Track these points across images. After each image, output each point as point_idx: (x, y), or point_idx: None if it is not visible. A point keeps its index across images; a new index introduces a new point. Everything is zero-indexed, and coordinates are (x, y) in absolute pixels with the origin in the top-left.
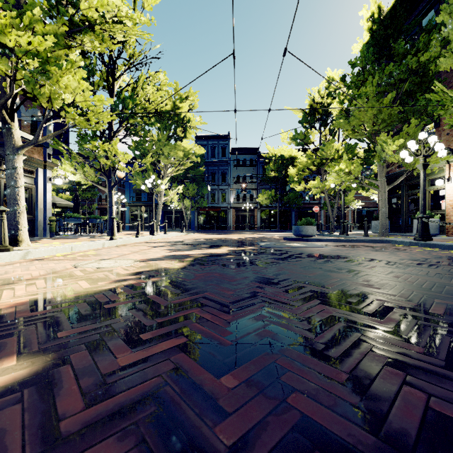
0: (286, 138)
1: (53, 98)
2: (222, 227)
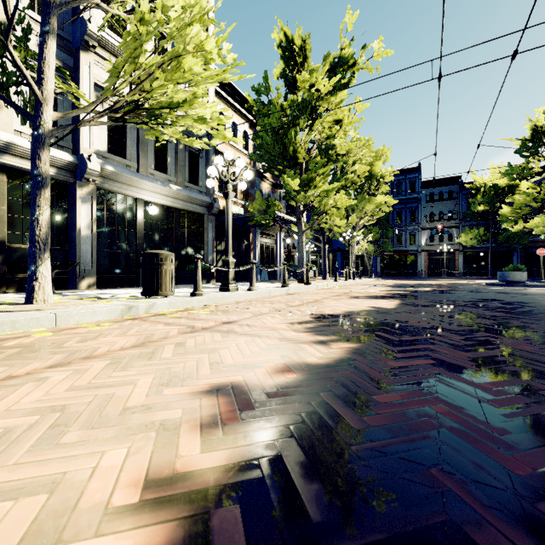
0: (496, 172)
1: (326, 205)
2: (410, 273)
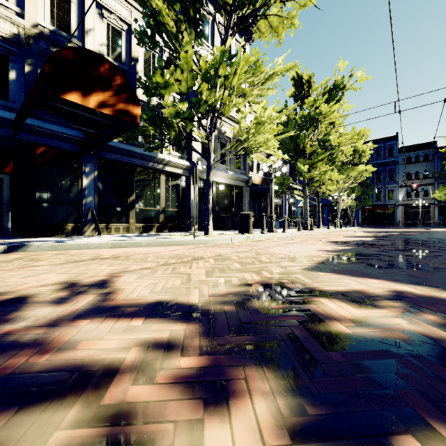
0: None
1: (323, 179)
2: (389, 223)
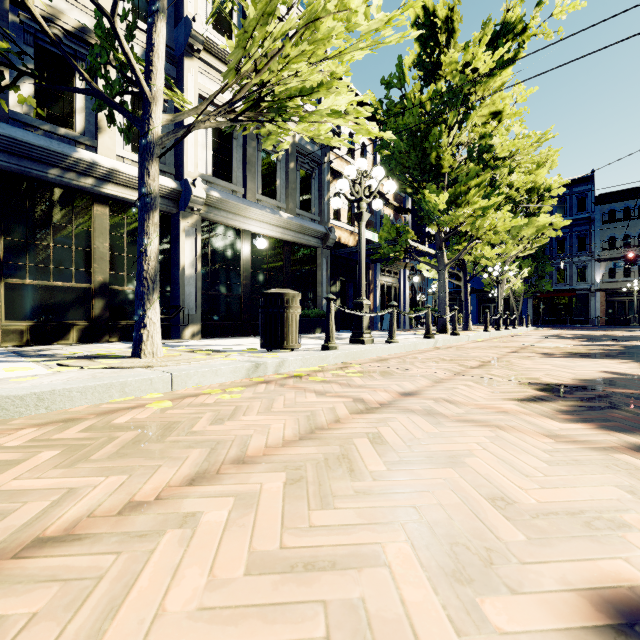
0: None
1: (480, 228)
2: (578, 321)
